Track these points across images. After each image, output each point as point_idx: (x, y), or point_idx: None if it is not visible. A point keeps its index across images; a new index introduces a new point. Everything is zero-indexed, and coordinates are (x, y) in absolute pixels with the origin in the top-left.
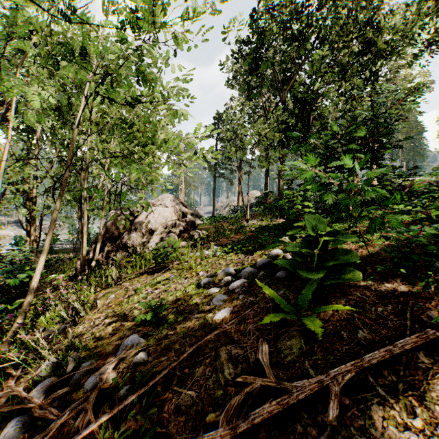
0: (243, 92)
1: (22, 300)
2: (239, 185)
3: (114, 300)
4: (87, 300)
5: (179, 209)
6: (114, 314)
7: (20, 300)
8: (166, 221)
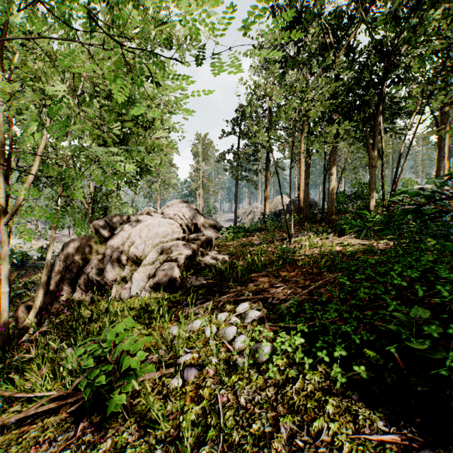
0: (277, 62)
1: None
2: (265, 189)
3: None
4: None
5: (189, 219)
6: None
7: None
8: (162, 241)
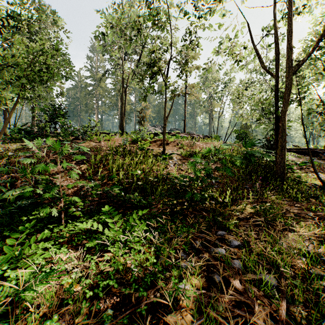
0: None
1: None
2: None
3: None
4: None
5: None
6: None
7: None
8: None
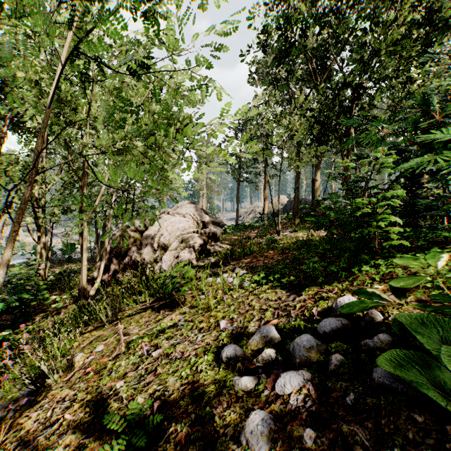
0: (272, 84)
1: (5, 334)
2: (264, 190)
3: (96, 362)
4: (66, 350)
5: (198, 218)
6: (84, 400)
7: (4, 332)
8: (182, 233)
